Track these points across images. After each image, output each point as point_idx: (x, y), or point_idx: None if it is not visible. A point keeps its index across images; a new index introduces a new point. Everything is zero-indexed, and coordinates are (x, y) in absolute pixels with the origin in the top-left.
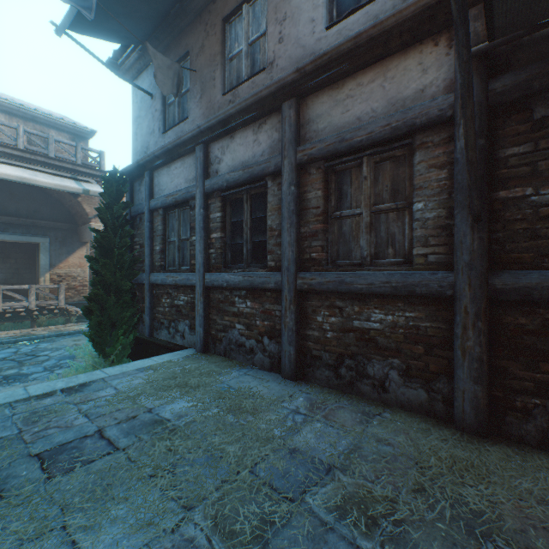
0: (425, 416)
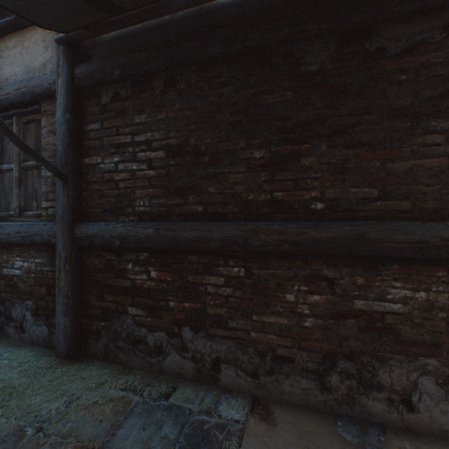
0: (47, 348)
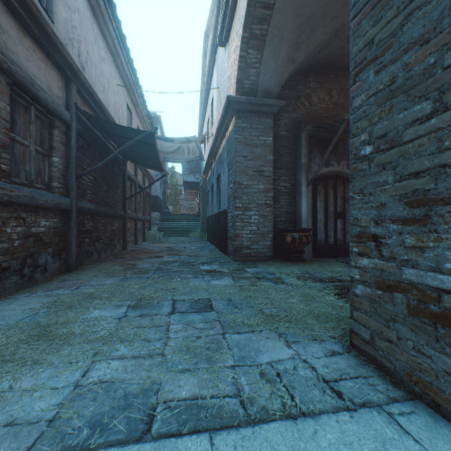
0: (61, 274)
